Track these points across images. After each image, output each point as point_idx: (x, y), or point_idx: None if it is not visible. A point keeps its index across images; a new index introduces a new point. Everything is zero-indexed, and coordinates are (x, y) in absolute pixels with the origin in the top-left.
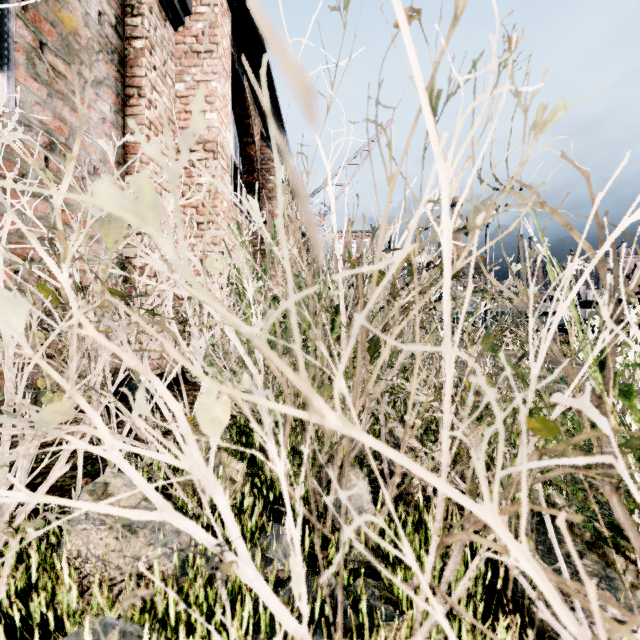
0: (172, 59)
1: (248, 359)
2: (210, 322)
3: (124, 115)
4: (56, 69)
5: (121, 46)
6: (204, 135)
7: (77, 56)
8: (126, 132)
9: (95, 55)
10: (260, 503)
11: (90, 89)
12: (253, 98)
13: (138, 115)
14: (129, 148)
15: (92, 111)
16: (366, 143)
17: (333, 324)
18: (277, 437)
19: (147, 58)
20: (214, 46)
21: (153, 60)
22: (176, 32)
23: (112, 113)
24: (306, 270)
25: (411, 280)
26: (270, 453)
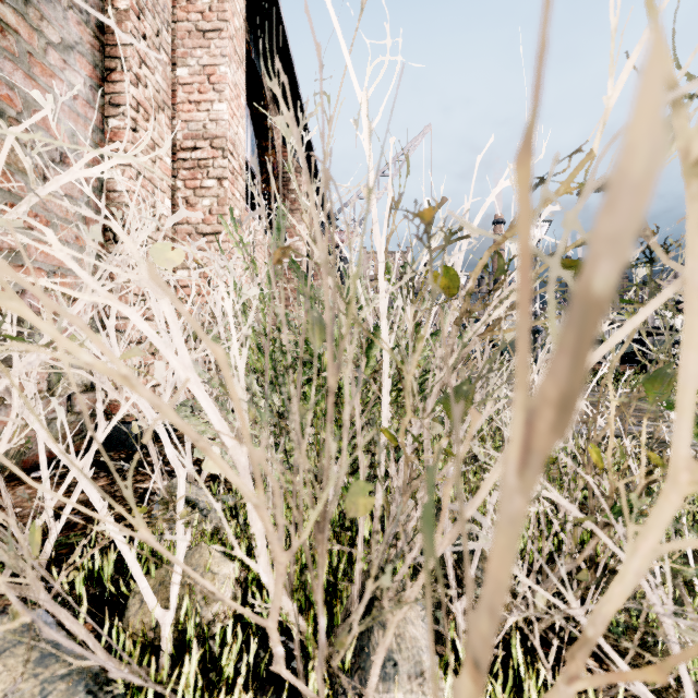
0: (168, 30)
1: (219, 420)
2: (129, 353)
3: (104, 93)
4: (2, 19)
5: (100, 6)
6: (211, 129)
7: (35, 8)
8: (107, 114)
9: (62, 11)
10: (251, 648)
11: (55, 53)
12: (273, 97)
13: (122, 93)
14: (111, 134)
15: (58, 82)
16: (400, 152)
17: (368, 355)
18: (290, 511)
19: (133, 23)
20: (223, 24)
21: (142, 27)
22: (178, 7)
23: (87, 88)
24: (315, 228)
25: (501, 282)
26: (264, 576)
